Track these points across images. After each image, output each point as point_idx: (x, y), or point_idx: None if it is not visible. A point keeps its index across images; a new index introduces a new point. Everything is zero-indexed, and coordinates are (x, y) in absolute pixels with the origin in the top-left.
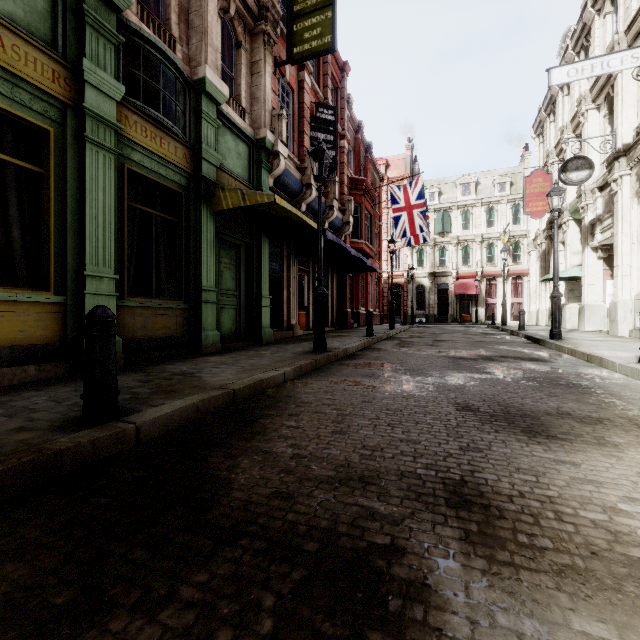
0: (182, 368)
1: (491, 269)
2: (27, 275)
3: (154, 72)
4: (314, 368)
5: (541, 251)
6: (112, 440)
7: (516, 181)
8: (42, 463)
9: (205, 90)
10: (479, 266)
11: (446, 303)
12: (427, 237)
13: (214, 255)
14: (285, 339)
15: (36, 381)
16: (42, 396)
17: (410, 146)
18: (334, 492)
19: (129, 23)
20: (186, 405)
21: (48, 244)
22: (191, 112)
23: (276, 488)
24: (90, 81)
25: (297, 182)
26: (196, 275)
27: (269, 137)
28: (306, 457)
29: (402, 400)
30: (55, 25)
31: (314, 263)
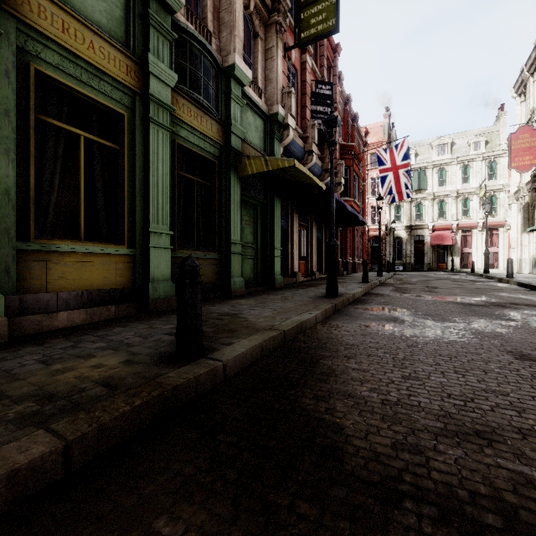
0: (224, 309)
1: (466, 221)
2: (107, 232)
3: (194, 63)
4: (334, 311)
5: (524, 203)
6: (208, 376)
7: (491, 139)
8: (165, 397)
9: (234, 74)
10: (455, 219)
11: (422, 253)
12: (410, 194)
13: (239, 213)
14: (292, 285)
15: (116, 318)
16: (128, 332)
17: (388, 114)
18: (462, 448)
19: (179, 23)
20: (255, 345)
21: (123, 207)
22: (222, 94)
23: (393, 438)
24: (153, 72)
25: (300, 150)
26: (226, 231)
27: (281, 112)
28: (398, 404)
29: (447, 346)
30: (128, 29)
31: (312, 219)
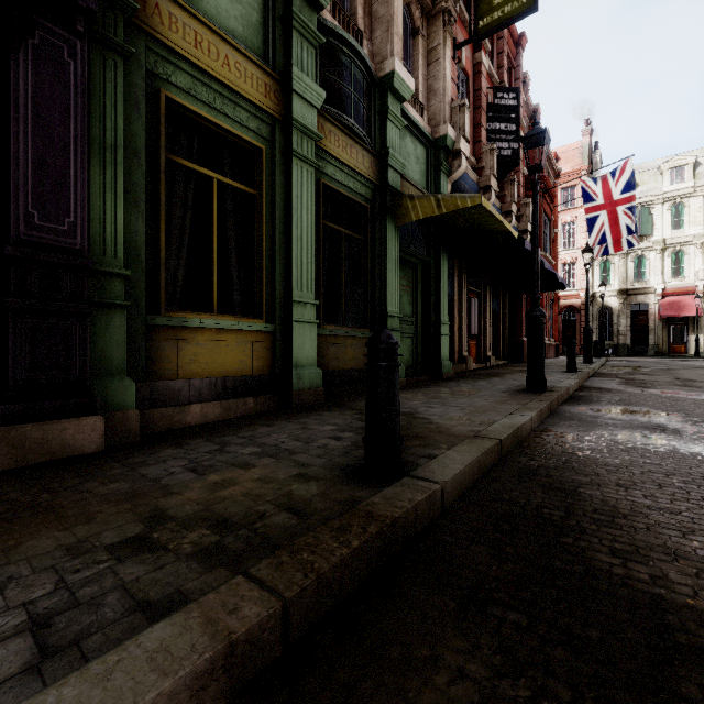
0: None
1: None
2: (241, 303)
3: (339, 77)
4: (549, 413)
5: None
6: (426, 505)
7: None
8: (384, 535)
9: (392, 86)
10: (701, 277)
11: (645, 329)
12: (634, 241)
13: (398, 276)
14: (462, 374)
15: (254, 414)
16: (279, 433)
17: (589, 130)
18: None
19: (325, 22)
20: (472, 460)
21: (260, 269)
22: (376, 114)
23: None
24: (297, 90)
25: (473, 186)
26: (380, 299)
27: (450, 133)
28: None
29: None
30: (266, 36)
31: (485, 283)
